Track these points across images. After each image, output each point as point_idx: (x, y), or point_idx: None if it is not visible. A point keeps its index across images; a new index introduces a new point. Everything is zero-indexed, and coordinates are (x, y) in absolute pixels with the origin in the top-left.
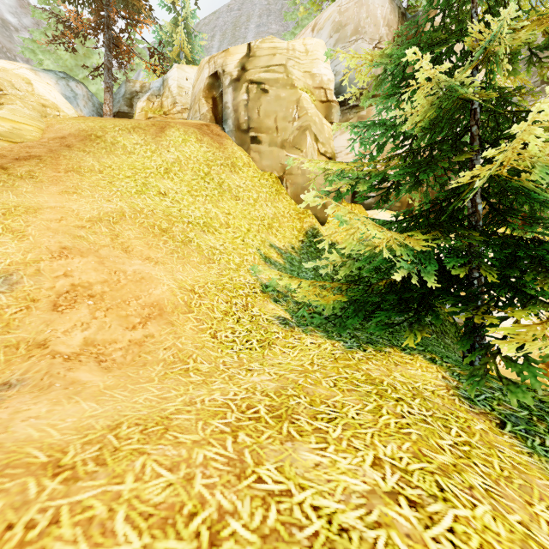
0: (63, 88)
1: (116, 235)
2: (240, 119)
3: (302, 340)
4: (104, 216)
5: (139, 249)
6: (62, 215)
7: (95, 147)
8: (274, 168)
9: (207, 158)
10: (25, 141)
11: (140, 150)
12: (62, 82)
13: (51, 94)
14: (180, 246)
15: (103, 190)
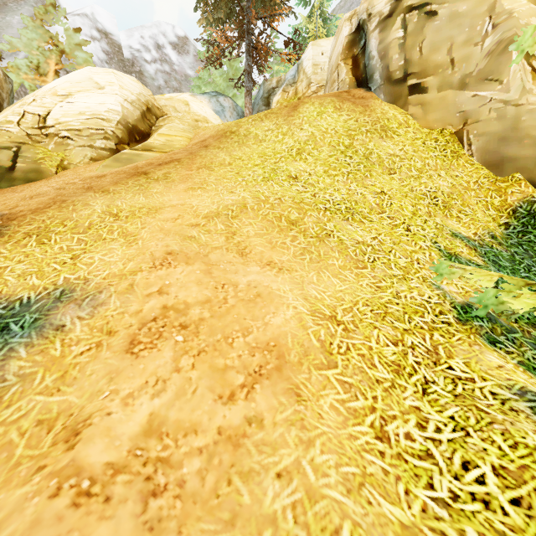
0: (213, 105)
1: (232, 233)
2: (392, 67)
3: None
4: (222, 210)
5: (258, 250)
6: (179, 213)
7: (229, 143)
8: (446, 121)
9: (347, 127)
10: (173, 150)
11: (271, 136)
12: (213, 100)
13: (203, 110)
14: (314, 243)
15: (228, 182)
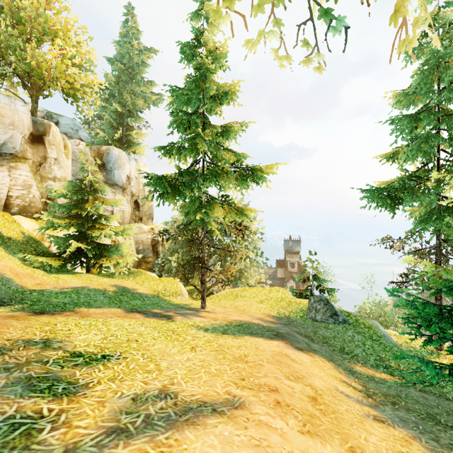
0: None
1: None
2: None
3: (64, 275)
4: None
5: None
6: None
7: None
8: None
9: None
10: None
11: None
12: None
13: None
14: None
15: None
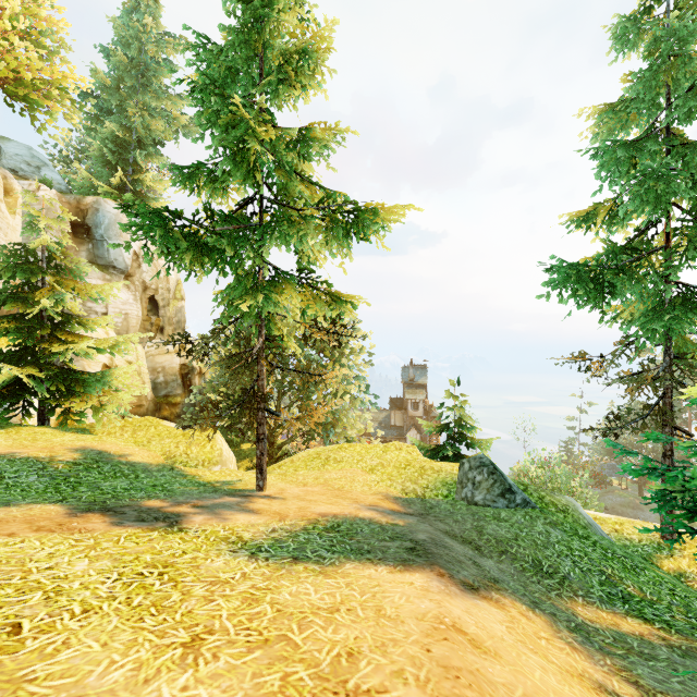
0: None
1: None
2: None
3: None
4: None
5: None
6: None
7: None
8: None
9: None
10: None
11: None
12: None
13: None
14: None
15: None
